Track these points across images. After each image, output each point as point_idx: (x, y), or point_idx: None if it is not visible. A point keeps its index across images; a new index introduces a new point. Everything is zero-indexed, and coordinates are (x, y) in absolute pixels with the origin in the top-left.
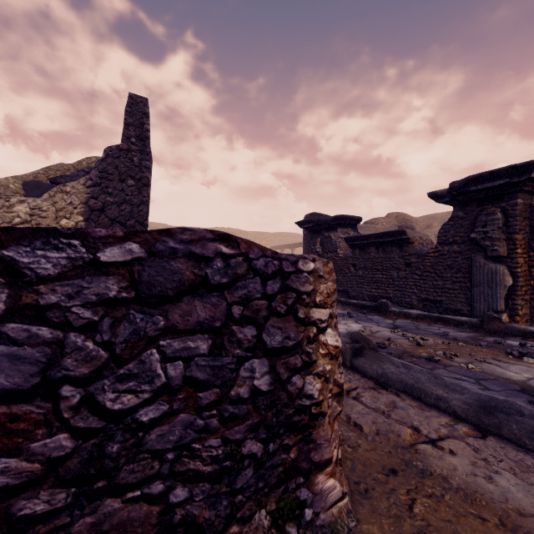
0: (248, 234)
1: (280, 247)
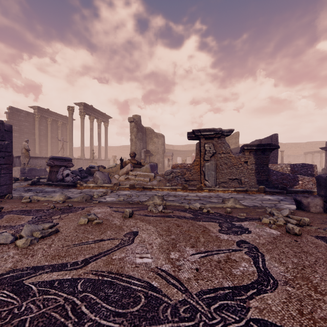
0: (286, 144)
1: (311, 152)
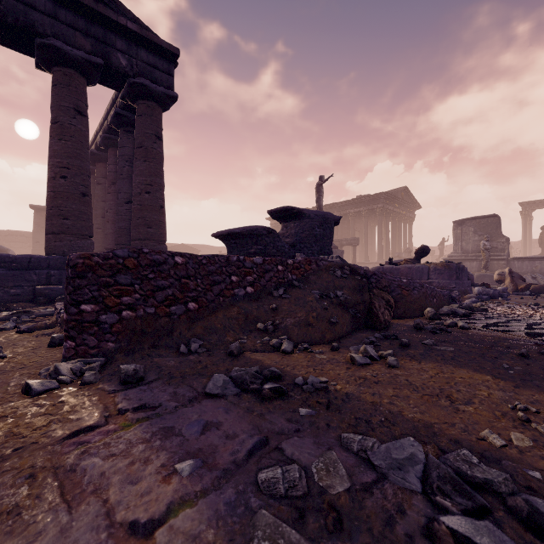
0: None
1: None
